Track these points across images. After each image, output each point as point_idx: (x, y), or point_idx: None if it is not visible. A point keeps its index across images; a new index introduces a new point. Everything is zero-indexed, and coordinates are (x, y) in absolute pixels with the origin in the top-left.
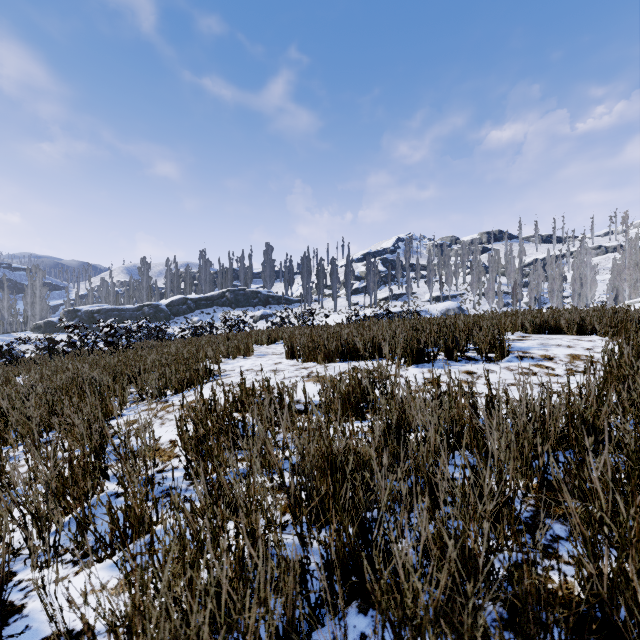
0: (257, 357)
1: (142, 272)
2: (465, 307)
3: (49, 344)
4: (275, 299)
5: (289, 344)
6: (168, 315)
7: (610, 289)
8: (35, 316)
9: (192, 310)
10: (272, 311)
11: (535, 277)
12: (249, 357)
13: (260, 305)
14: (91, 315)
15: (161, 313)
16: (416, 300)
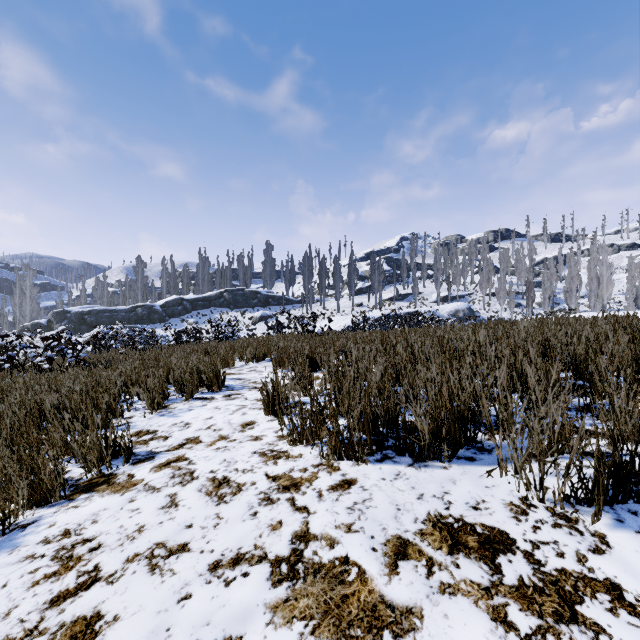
0: (225, 396)
1: (137, 271)
2: (474, 308)
3: None
4: (275, 299)
5: (268, 390)
6: (163, 316)
7: (630, 289)
8: (25, 317)
9: (188, 311)
10: (272, 312)
11: (549, 276)
12: (214, 395)
13: (259, 306)
14: (81, 317)
15: (155, 314)
16: (423, 300)
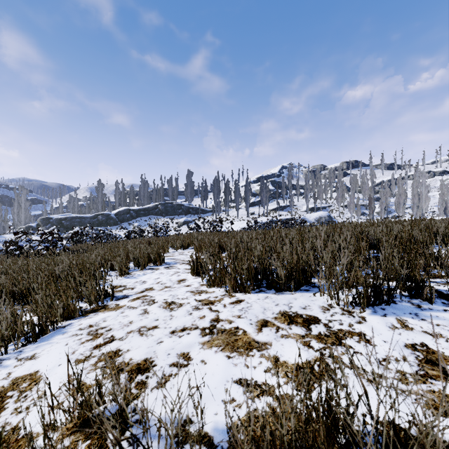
0: (165, 267)
1: (98, 190)
2: (332, 215)
3: (7, 246)
4: (194, 210)
5: (194, 260)
6: (116, 221)
7: (441, 202)
8: (21, 222)
9: (134, 218)
10: (192, 218)
11: (385, 193)
12: (158, 267)
13: (183, 214)
14: (60, 221)
15: (111, 220)
16: (296, 210)
